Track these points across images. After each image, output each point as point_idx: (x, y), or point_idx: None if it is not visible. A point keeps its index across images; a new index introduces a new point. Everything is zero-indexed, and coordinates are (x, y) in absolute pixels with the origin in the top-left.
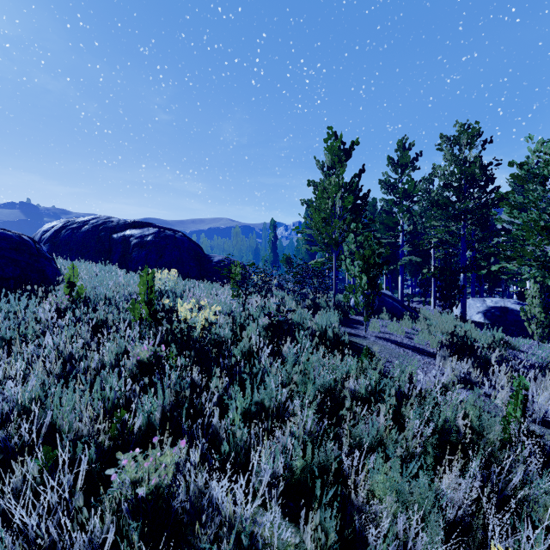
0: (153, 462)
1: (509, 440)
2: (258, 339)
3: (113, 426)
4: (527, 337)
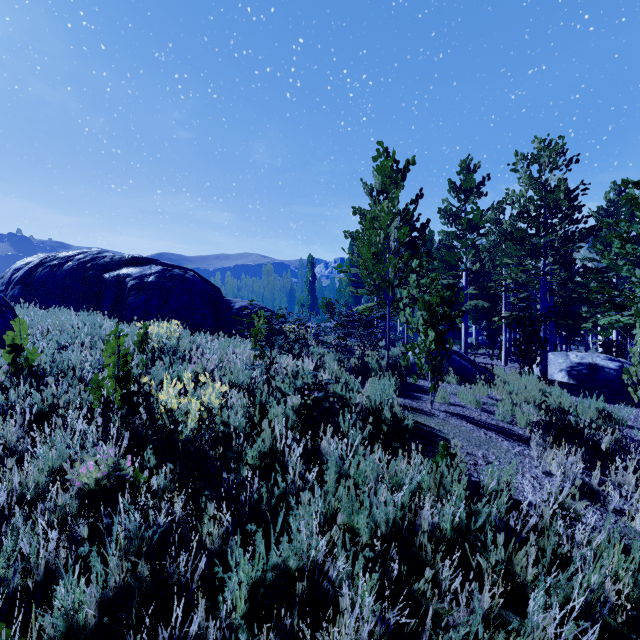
0: None
1: None
2: (284, 434)
3: None
4: (626, 403)
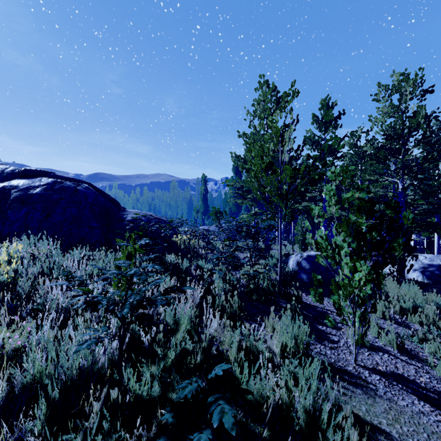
0: None
1: None
2: None
3: None
4: None
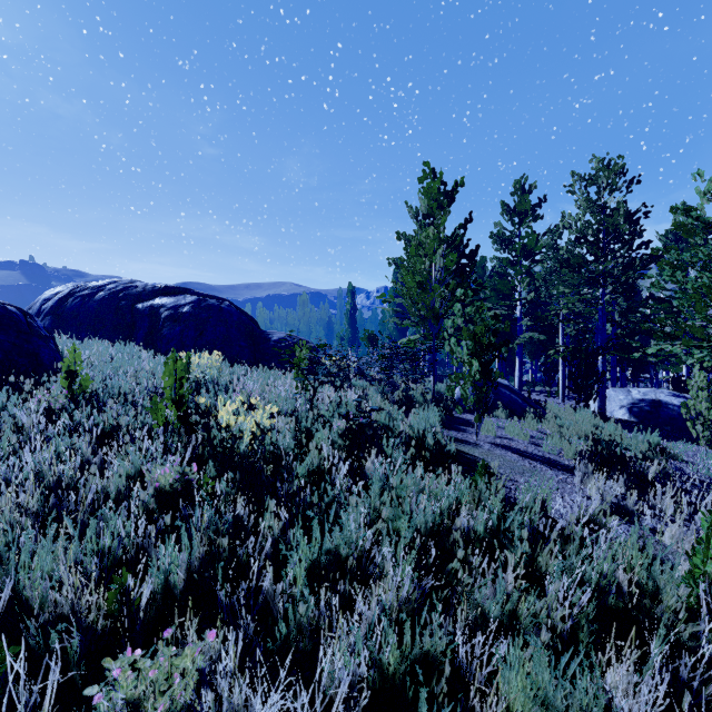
0: (167, 662)
1: (696, 606)
2: (331, 453)
3: (111, 597)
4: (688, 440)
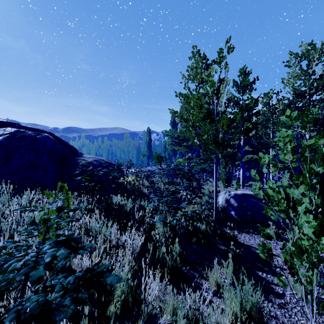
0: None
1: None
2: None
3: None
4: None
